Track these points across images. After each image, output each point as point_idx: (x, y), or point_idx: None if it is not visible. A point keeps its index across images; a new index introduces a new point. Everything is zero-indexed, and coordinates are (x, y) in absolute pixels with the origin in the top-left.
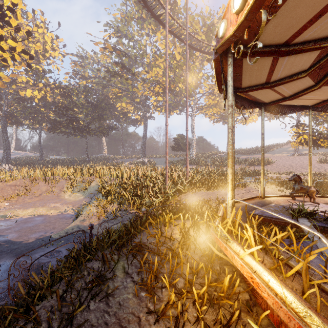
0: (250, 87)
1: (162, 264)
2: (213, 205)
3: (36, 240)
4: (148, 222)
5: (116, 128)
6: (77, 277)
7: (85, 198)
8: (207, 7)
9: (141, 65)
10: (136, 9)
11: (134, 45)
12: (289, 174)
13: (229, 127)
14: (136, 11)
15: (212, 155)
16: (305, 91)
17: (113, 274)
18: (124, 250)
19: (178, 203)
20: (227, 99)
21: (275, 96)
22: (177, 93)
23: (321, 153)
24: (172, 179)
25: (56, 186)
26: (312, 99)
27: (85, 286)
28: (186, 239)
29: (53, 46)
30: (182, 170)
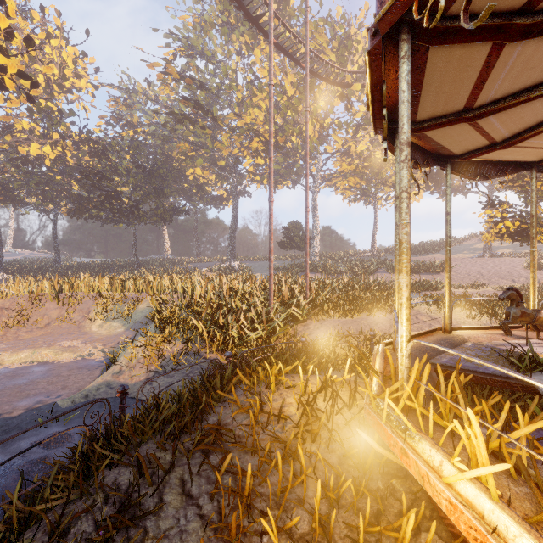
0: (432, 120)
1: (262, 473)
2: (355, 344)
3: (27, 411)
4: (237, 380)
5: (186, 211)
6: (79, 507)
7: (128, 331)
8: (339, 8)
9: (227, 105)
10: (219, 9)
11: (215, 69)
12: (479, 288)
13: (403, 188)
14: (219, 12)
15: (348, 256)
16: (534, 129)
17: (159, 500)
18: (182, 448)
19: (292, 339)
20: (399, 129)
21: (476, 140)
22: (289, 151)
23: (529, 253)
24: (281, 297)
25: (77, 310)
26: (542, 148)
27: (93, 531)
28: (310, 416)
29: (77, 71)
30: (298, 281)
